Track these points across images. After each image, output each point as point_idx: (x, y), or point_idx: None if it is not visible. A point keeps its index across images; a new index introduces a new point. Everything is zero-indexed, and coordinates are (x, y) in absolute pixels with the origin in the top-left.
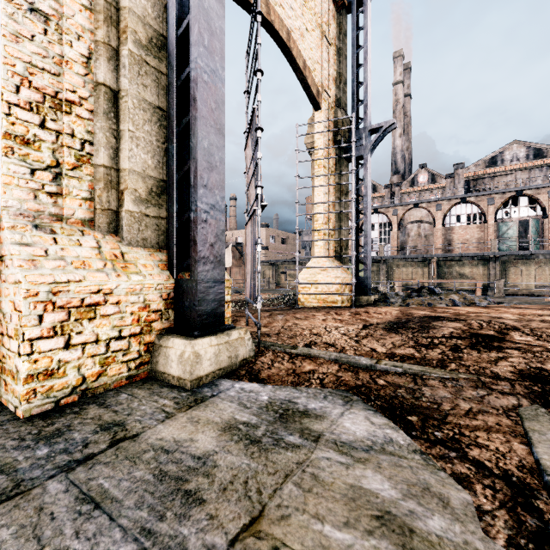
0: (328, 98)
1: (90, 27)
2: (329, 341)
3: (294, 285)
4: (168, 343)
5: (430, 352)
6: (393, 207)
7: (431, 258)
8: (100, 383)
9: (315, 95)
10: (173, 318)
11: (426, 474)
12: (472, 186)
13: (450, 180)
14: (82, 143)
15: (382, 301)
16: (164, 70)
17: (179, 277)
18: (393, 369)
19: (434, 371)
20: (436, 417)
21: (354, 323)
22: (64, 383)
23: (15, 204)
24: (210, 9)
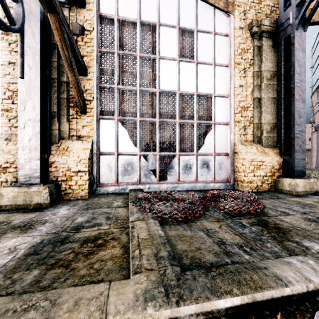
0: None
1: (252, 82)
2: None
3: None
4: (282, 179)
5: None
6: None
7: None
8: (261, 188)
9: None
10: (281, 172)
11: None
12: None
13: None
14: (250, 118)
15: None
16: (275, 83)
17: (283, 157)
18: None
19: None
20: None
21: None
22: (253, 185)
23: (237, 139)
24: (299, 57)
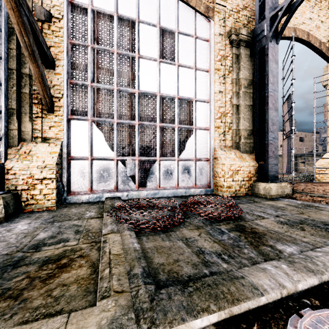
0: None
1: (231, 89)
2: None
3: (311, 171)
4: (258, 184)
5: None
6: None
7: None
8: (239, 193)
9: None
10: (257, 177)
11: None
12: None
13: None
14: (229, 124)
15: None
16: (252, 91)
17: (259, 163)
18: None
19: None
20: None
21: None
22: (232, 190)
23: (217, 144)
24: (273, 68)
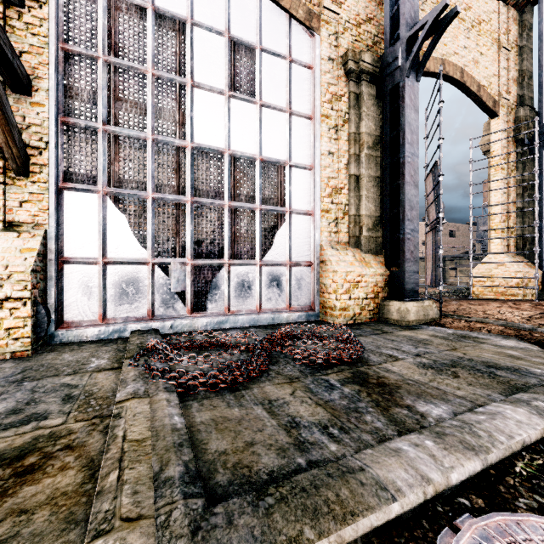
0: (507, 102)
1: (347, 149)
2: (500, 318)
3: (466, 282)
4: (389, 303)
5: None
6: None
7: None
8: (359, 318)
9: (491, 107)
10: (388, 292)
11: (542, 355)
12: None
13: None
14: (345, 206)
15: None
16: (379, 155)
17: (390, 270)
18: None
19: None
20: None
21: (531, 310)
22: (349, 314)
23: (324, 239)
24: (411, 120)
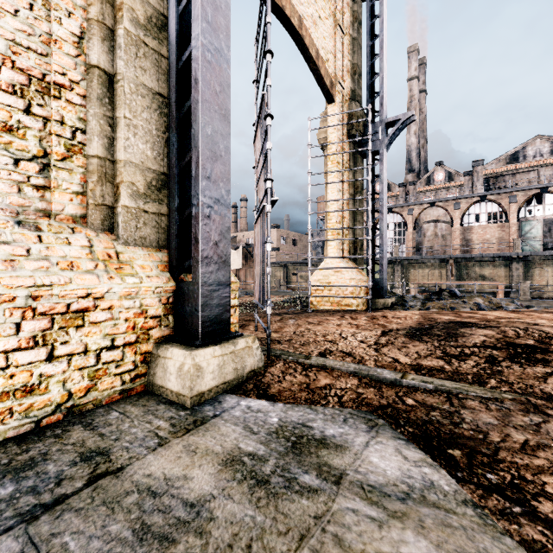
0: (342, 90)
1: (82, 4)
2: (346, 349)
3: (305, 287)
4: (166, 353)
5: (462, 365)
6: (408, 206)
7: (449, 259)
8: (89, 399)
9: (329, 87)
10: (173, 324)
11: (487, 541)
12: (492, 183)
13: (468, 178)
14: (73, 132)
15: (400, 304)
16: (165, 53)
17: (180, 279)
18: (422, 385)
19: (472, 389)
20: (484, 451)
21: (372, 329)
22: (46, 400)
23: None
24: None
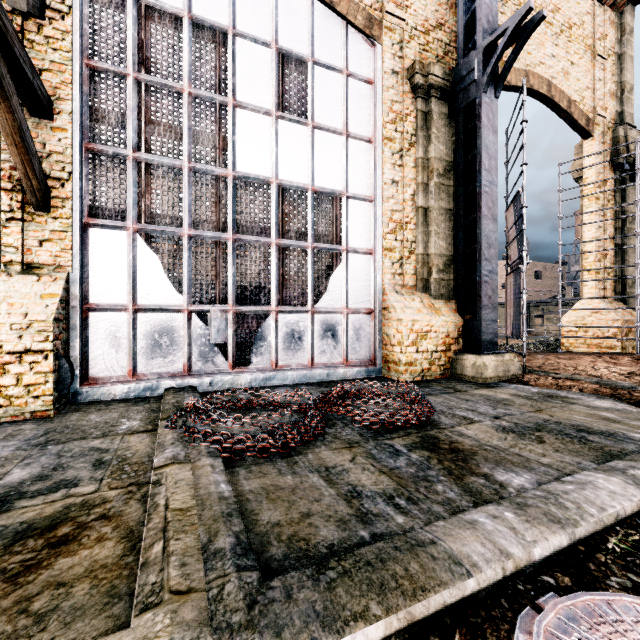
0: (603, 120)
1: (414, 177)
2: (594, 374)
3: (554, 332)
4: (462, 357)
5: None
6: None
7: None
8: (428, 374)
9: (584, 126)
10: (461, 344)
11: None
12: None
13: None
14: (411, 244)
15: None
16: (452, 184)
17: (464, 318)
18: None
19: None
20: None
21: (631, 366)
22: (416, 370)
23: (387, 282)
24: (489, 142)
